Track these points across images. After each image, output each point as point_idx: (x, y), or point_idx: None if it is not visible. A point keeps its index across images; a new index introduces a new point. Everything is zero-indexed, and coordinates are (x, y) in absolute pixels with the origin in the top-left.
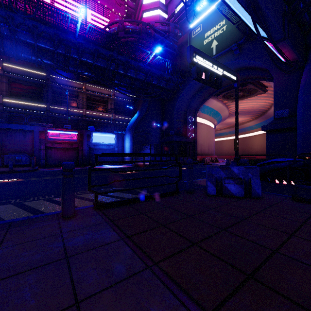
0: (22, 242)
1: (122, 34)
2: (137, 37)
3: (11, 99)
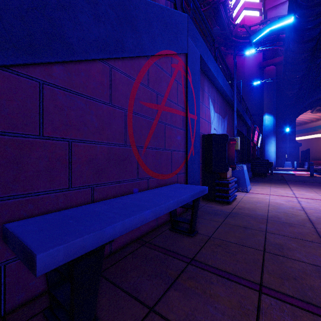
0: None
1: None
2: None
3: None
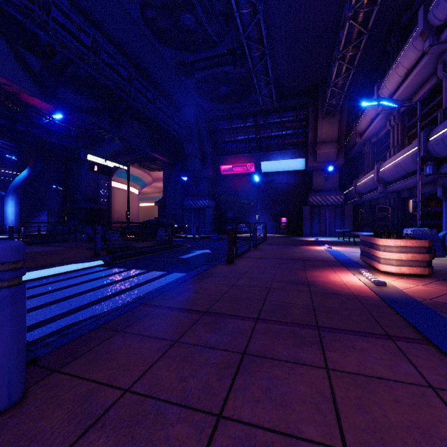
0: None
1: None
2: None
3: None
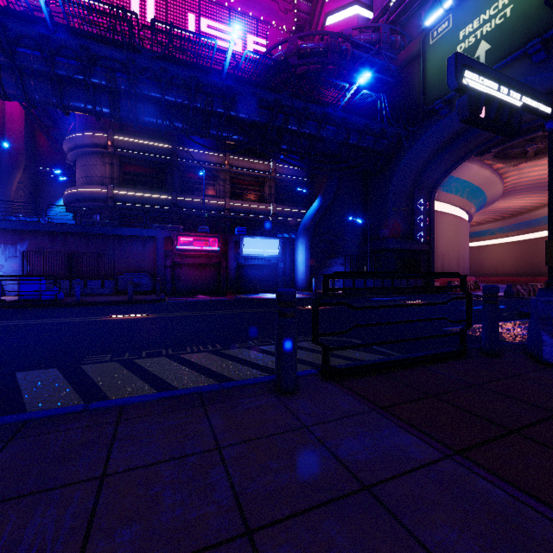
0: (248, 438)
1: (294, 60)
2: (321, 61)
3: (125, 190)
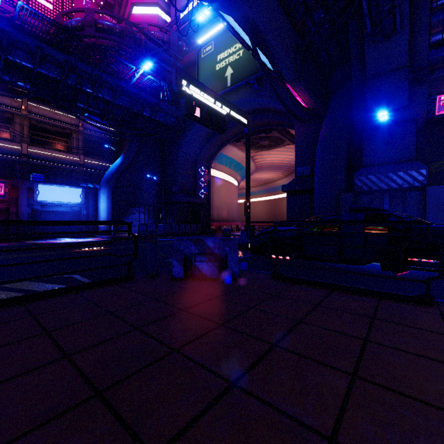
0: None
1: (92, 31)
2: (117, 40)
3: None
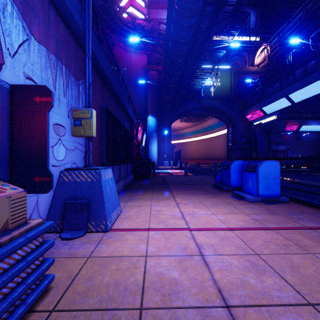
0: None
1: None
2: None
3: None
